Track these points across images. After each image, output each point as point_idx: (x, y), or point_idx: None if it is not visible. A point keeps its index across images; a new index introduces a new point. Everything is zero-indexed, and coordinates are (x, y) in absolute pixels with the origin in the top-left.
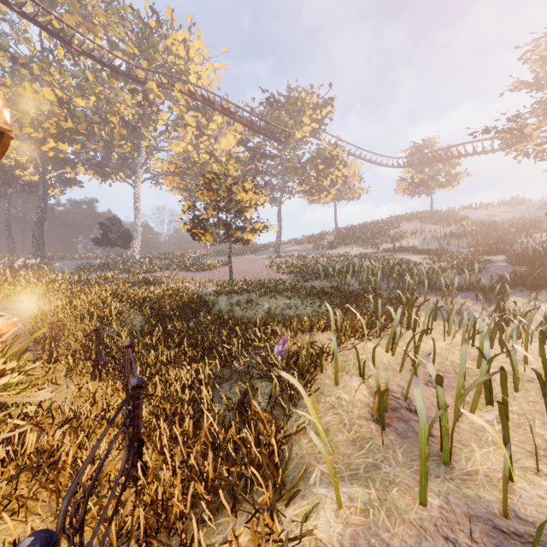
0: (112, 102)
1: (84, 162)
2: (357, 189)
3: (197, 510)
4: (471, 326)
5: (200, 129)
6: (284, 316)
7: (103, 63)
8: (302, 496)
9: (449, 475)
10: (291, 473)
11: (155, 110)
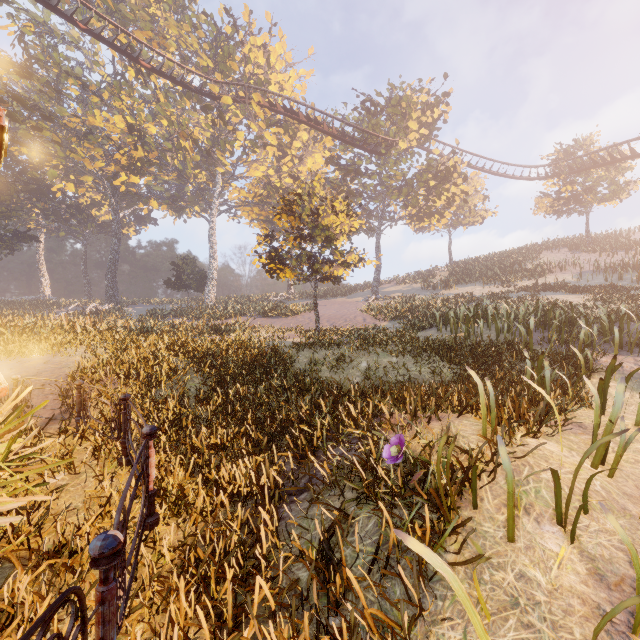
0: (184, 124)
1: (156, 196)
2: (480, 211)
3: None
4: None
5: (282, 149)
6: (388, 380)
7: (174, 79)
8: None
9: None
10: None
11: (231, 129)
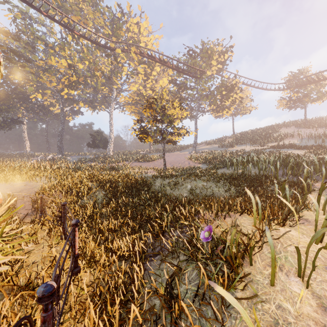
0: (96, 63)
1: (82, 100)
2: (249, 107)
3: None
4: None
5: (146, 76)
6: (202, 195)
7: (91, 40)
8: None
9: None
10: None
11: (120, 66)
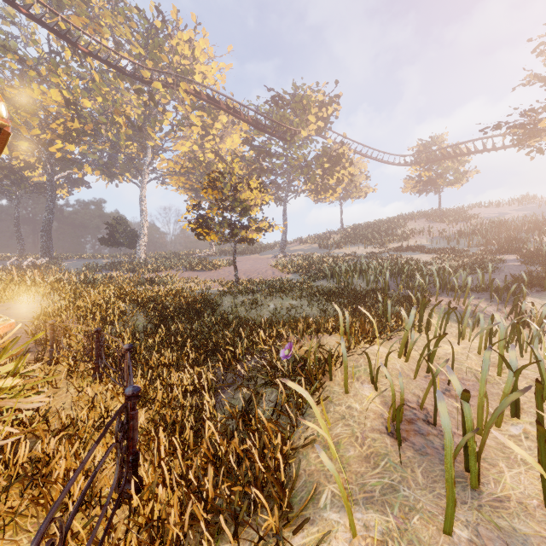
0: (118, 102)
1: (91, 163)
2: (363, 187)
3: (195, 533)
4: (488, 330)
5: (205, 129)
6: (289, 317)
7: (109, 64)
8: (311, 521)
9: (478, 501)
10: (299, 492)
11: (161, 110)
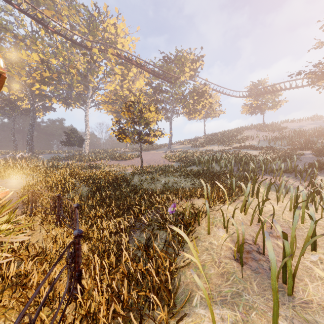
0: (72, 61)
1: (56, 97)
2: (218, 111)
3: (116, 321)
4: (295, 196)
5: (123, 76)
6: (173, 188)
7: (67, 38)
8: (187, 314)
9: (292, 303)
10: (180, 296)
11: (97, 65)
